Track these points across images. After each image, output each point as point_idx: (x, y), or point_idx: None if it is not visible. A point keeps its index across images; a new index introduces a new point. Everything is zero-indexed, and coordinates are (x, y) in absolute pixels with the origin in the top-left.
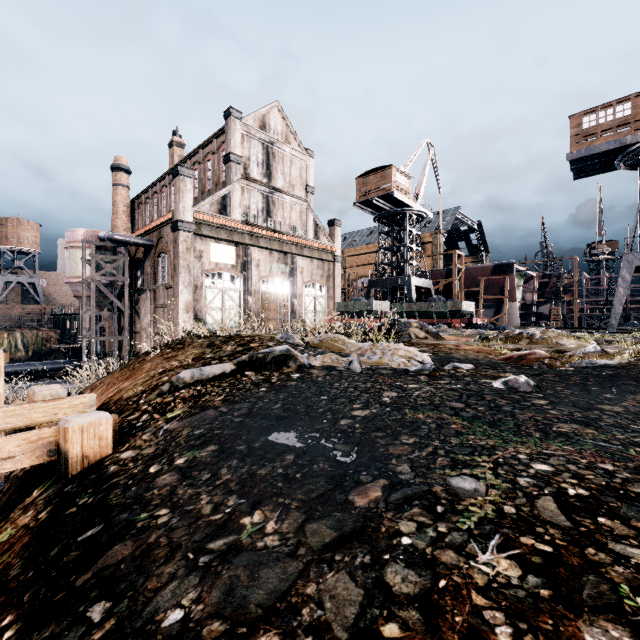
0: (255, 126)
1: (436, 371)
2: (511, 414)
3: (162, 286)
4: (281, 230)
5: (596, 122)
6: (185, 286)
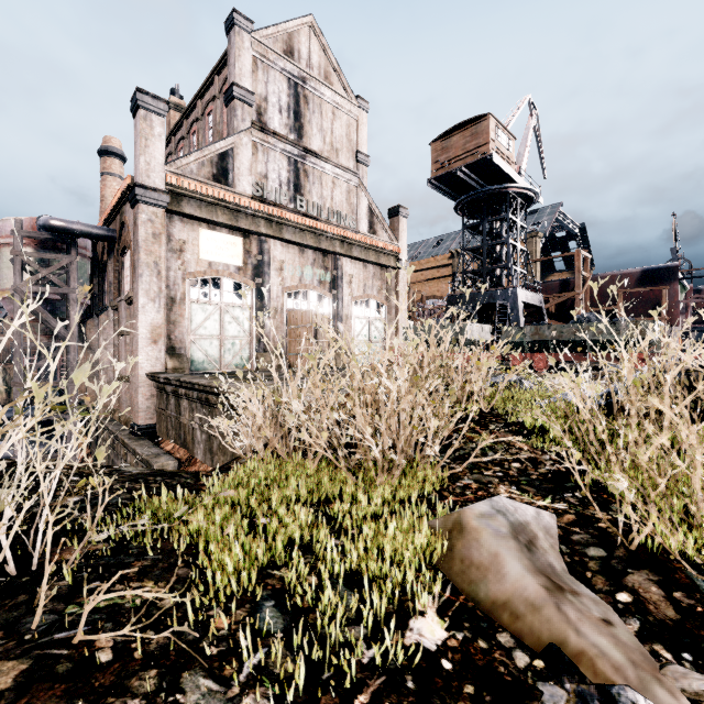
0: (276, 49)
1: None
2: None
3: (123, 300)
4: (318, 216)
5: None
6: (150, 298)
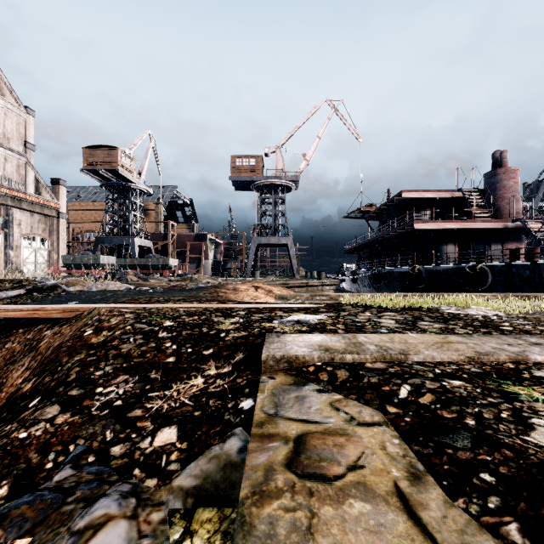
0: None
1: (131, 289)
2: (146, 294)
3: None
4: None
5: (242, 164)
6: None
